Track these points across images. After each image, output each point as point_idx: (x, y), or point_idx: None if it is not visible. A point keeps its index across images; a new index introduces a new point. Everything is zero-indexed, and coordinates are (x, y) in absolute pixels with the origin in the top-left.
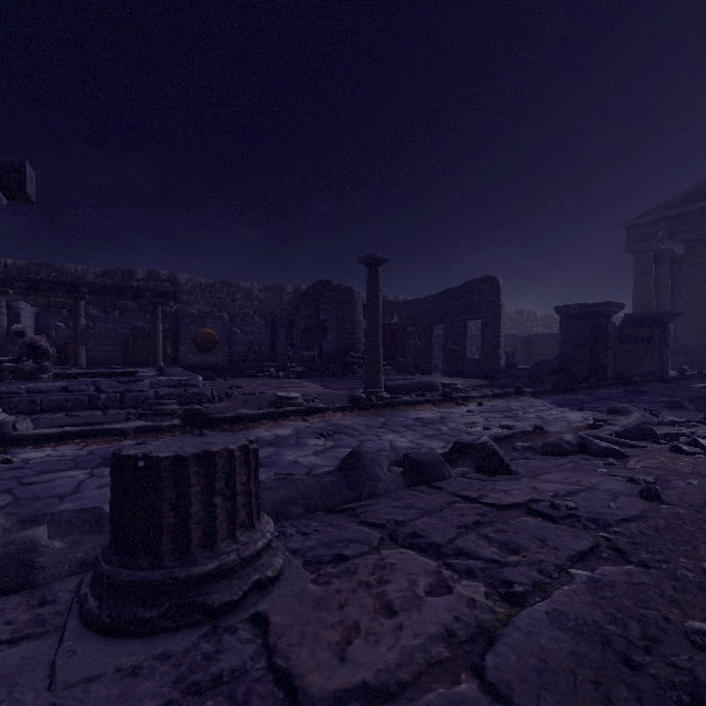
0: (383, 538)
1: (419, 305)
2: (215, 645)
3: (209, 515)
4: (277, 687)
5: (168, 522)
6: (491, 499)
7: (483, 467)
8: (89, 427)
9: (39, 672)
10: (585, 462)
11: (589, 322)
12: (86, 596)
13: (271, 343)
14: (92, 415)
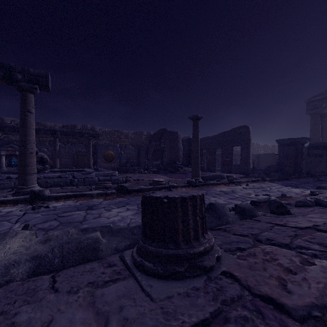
0: (253, 241)
1: (209, 139)
2: (216, 284)
3: (195, 225)
4: (267, 303)
5: (180, 227)
6: (291, 225)
7: (276, 211)
8: (77, 193)
9: (139, 294)
10: (323, 210)
11: (293, 147)
12: (142, 261)
13: (138, 158)
14: (72, 188)
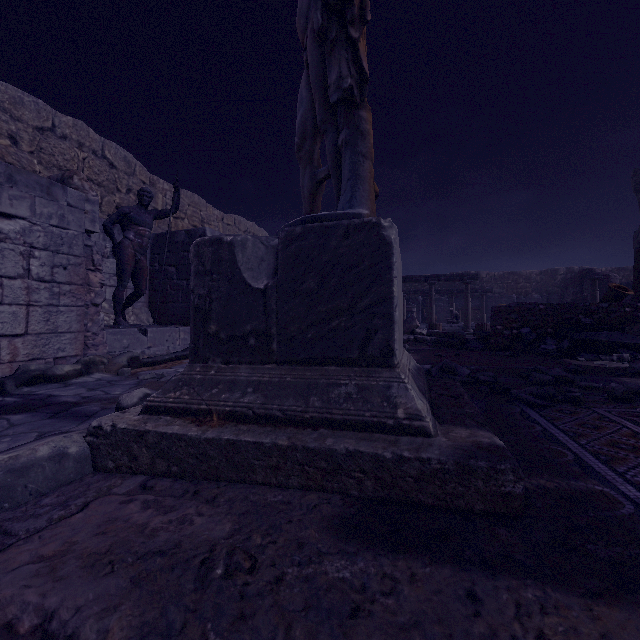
0: None
1: None
2: None
3: None
4: None
5: None
6: None
7: None
8: None
9: None
10: None
11: None
12: None
13: None
14: None
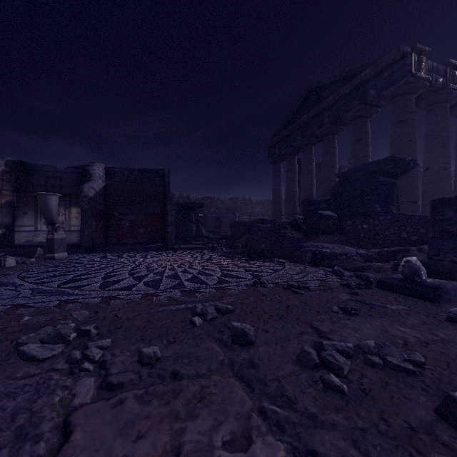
0: None
1: None
2: None
3: None
4: None
5: None
6: None
7: None
8: None
9: None
10: None
11: None
12: None
13: None
14: None
